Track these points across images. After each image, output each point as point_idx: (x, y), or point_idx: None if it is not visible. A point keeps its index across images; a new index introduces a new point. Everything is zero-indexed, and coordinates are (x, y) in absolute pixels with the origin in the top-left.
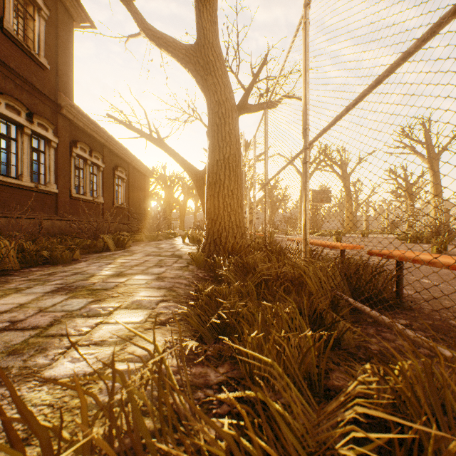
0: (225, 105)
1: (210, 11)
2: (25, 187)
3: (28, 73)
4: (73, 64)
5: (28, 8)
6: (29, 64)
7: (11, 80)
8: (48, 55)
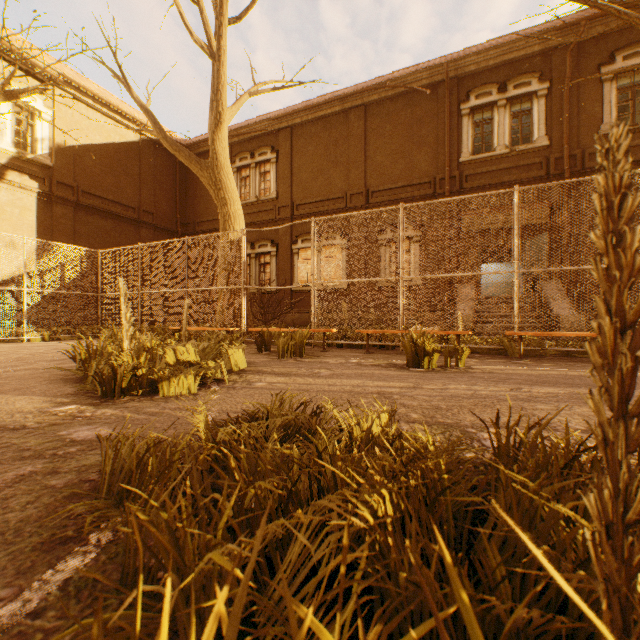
0: None
1: None
2: None
3: None
4: None
5: None
6: None
7: None
8: None
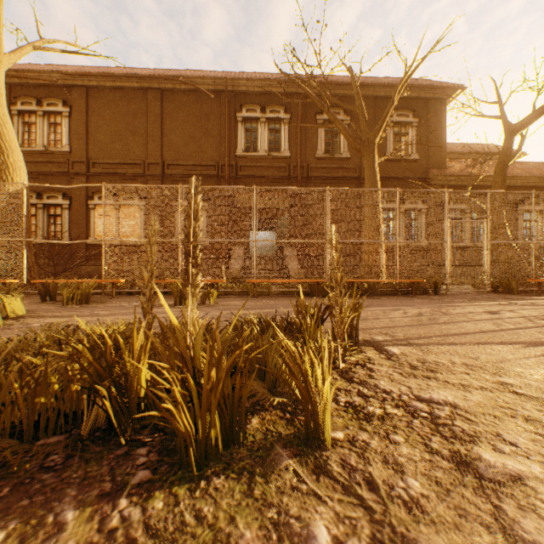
0: (365, 207)
1: (365, 158)
2: (399, 246)
3: (402, 173)
4: (444, 137)
5: (406, 128)
6: (403, 166)
7: (390, 185)
8: (419, 148)
